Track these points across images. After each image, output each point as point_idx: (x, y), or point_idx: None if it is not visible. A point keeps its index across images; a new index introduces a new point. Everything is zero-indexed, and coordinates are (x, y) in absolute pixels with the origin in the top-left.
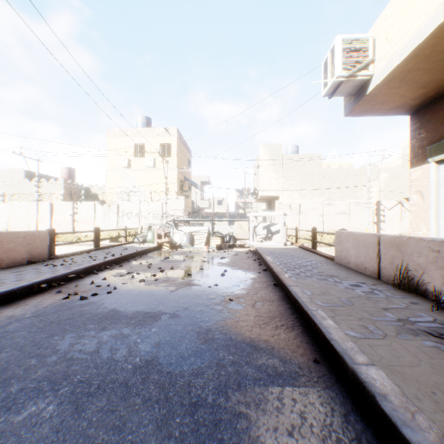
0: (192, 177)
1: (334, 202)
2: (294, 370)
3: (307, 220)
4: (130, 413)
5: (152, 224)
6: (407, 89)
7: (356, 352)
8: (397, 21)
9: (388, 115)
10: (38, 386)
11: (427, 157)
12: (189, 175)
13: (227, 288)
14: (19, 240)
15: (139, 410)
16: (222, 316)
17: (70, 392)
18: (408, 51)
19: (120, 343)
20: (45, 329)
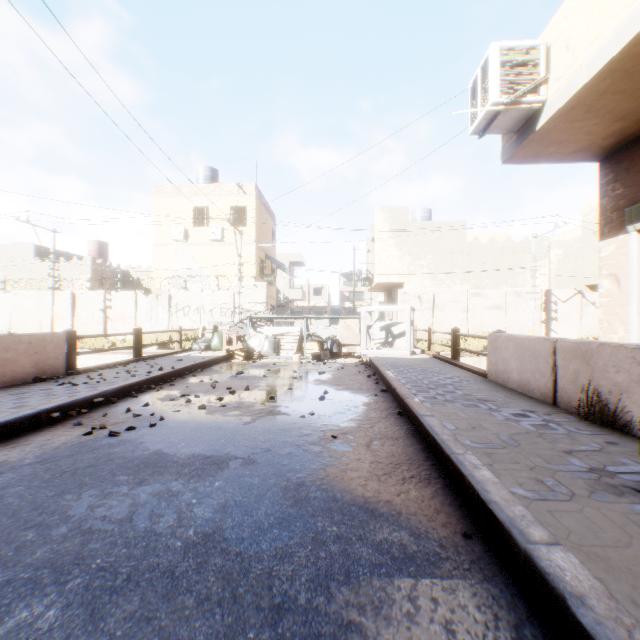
0: (277, 255)
1: (483, 292)
2: (433, 550)
3: (445, 317)
4: (176, 622)
5: (220, 323)
6: (597, 123)
7: (530, 523)
8: (584, 20)
9: (567, 162)
10: (35, 576)
11: (625, 224)
12: (272, 252)
13: (329, 418)
14: (21, 347)
15: (191, 617)
16: (321, 463)
17: (84, 586)
18: (600, 64)
19: (165, 506)
20: (53, 482)
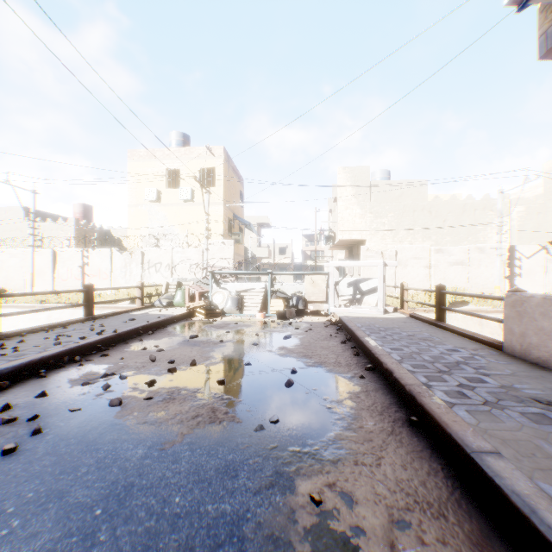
0: (246, 217)
1: (445, 248)
2: None
3: (407, 273)
4: None
5: (184, 279)
6: None
7: None
8: None
9: None
10: None
11: None
12: (240, 212)
13: (302, 433)
14: None
15: None
16: None
17: None
18: None
19: None
20: None
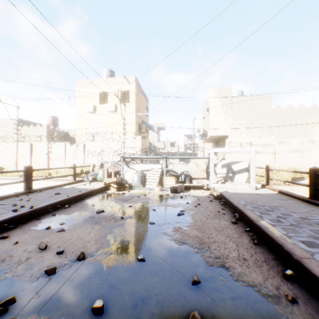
0: (150, 124)
1: (286, 140)
2: None
3: (258, 157)
4: None
5: (105, 162)
6: None
7: None
8: None
9: None
10: None
11: None
12: (146, 119)
13: None
14: None
15: None
16: None
17: None
18: None
19: None
20: None
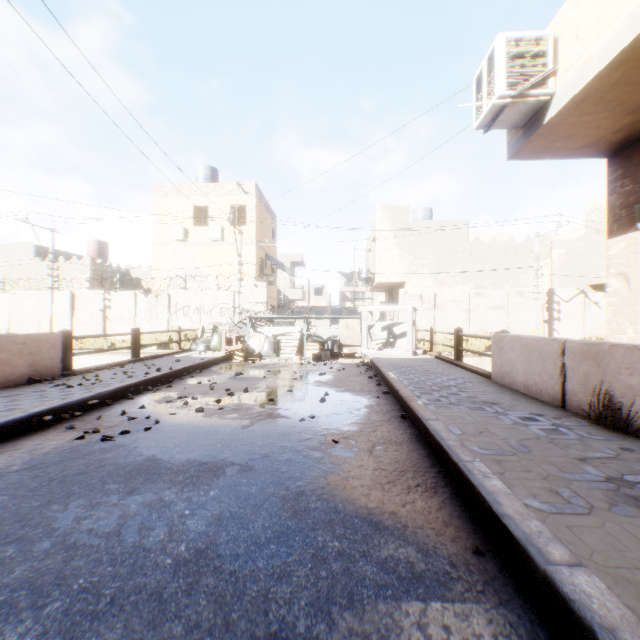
0: (278, 255)
1: (485, 292)
2: (443, 569)
3: (446, 317)
4: None
5: (219, 323)
6: (606, 116)
7: (548, 540)
8: (595, 8)
9: (574, 158)
10: (10, 598)
11: (635, 221)
12: (273, 251)
13: (330, 421)
14: (15, 347)
15: None
16: (321, 469)
17: (63, 611)
18: (613, 53)
19: (156, 517)
20: (39, 491)
